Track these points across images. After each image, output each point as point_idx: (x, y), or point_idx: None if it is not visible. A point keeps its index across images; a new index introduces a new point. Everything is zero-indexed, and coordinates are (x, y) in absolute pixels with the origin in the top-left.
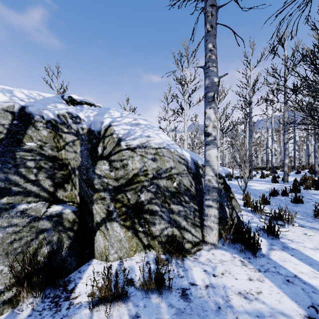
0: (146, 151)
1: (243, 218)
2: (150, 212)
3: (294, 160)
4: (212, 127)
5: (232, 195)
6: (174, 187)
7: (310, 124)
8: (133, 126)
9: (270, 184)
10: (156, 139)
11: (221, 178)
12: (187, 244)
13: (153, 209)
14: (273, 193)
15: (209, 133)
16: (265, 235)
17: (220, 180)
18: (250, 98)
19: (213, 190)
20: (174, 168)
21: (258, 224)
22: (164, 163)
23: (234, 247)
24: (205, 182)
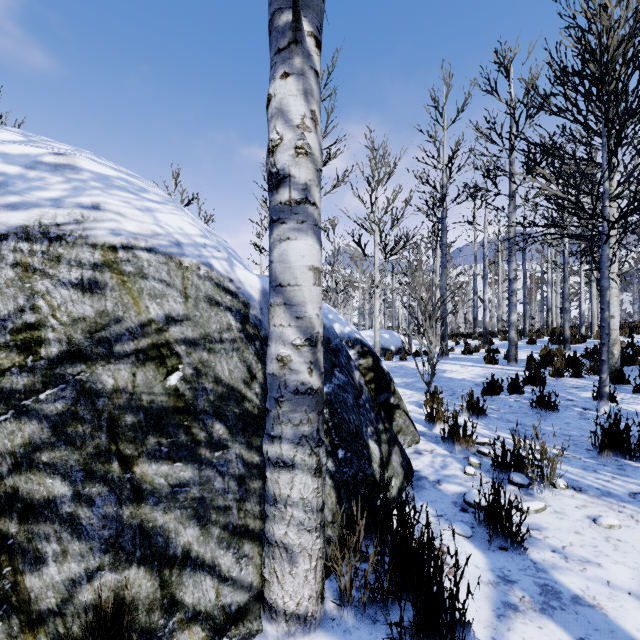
0: (55, 252)
1: (423, 464)
2: (22, 506)
3: (524, 319)
4: (294, 151)
5: (394, 399)
6: (170, 389)
7: (556, 244)
8: (40, 169)
9: (483, 367)
10: (130, 222)
11: (366, 354)
12: (185, 632)
13: (37, 492)
14: (492, 387)
15: (281, 177)
16: (481, 532)
17: (363, 361)
18: (444, 189)
19: (298, 401)
20: (184, 320)
21: (460, 485)
22: (137, 300)
23: (379, 611)
24: (272, 368)
